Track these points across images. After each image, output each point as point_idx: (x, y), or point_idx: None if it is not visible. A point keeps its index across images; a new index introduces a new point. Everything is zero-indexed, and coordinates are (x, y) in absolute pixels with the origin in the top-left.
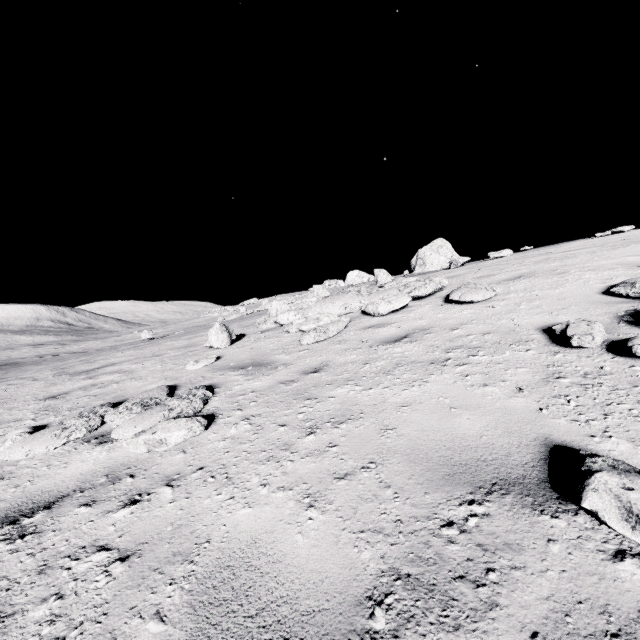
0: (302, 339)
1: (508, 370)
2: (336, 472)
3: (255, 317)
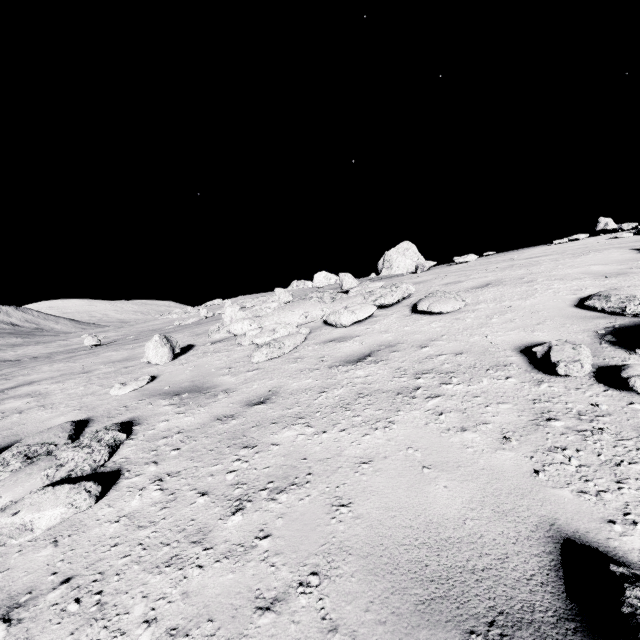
0: (252, 356)
1: (488, 406)
2: (260, 594)
3: (211, 323)
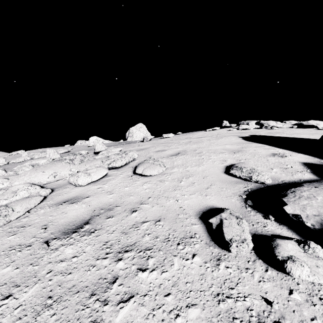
0: None
1: (178, 317)
2: None
3: None
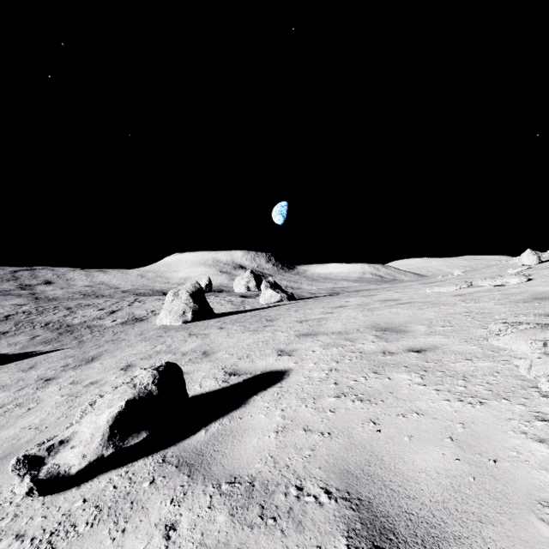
0: None
1: None
2: None
3: None
